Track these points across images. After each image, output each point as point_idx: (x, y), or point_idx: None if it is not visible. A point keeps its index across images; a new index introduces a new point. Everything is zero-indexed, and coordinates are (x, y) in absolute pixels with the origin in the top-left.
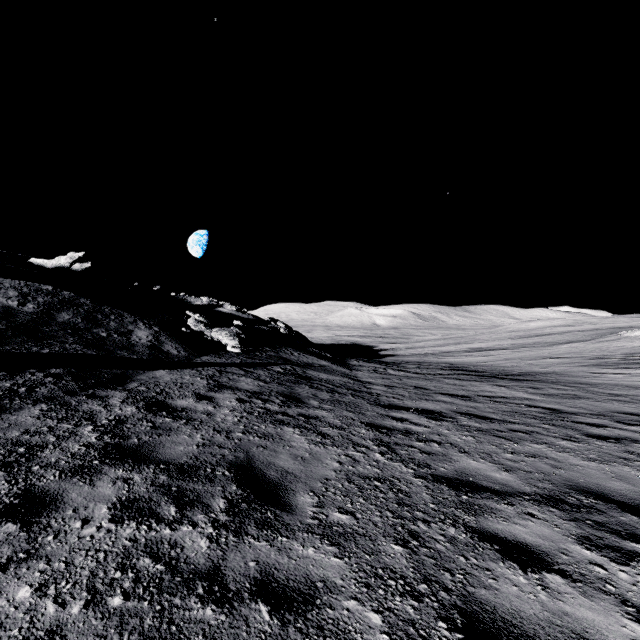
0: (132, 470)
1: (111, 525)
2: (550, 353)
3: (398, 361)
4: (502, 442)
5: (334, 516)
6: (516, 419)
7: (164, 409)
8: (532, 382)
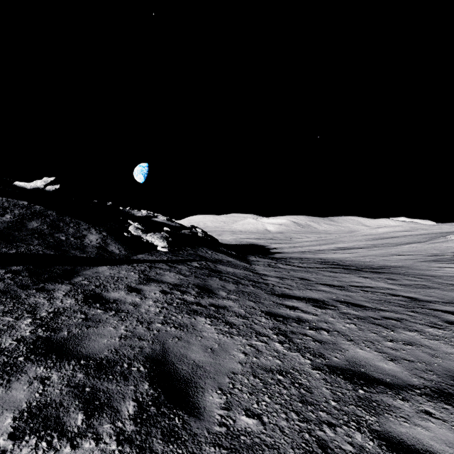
0: (52, 367)
1: (8, 443)
2: (397, 251)
3: (284, 257)
4: (380, 330)
5: (241, 421)
6: (385, 307)
7: (98, 301)
8: (388, 274)
